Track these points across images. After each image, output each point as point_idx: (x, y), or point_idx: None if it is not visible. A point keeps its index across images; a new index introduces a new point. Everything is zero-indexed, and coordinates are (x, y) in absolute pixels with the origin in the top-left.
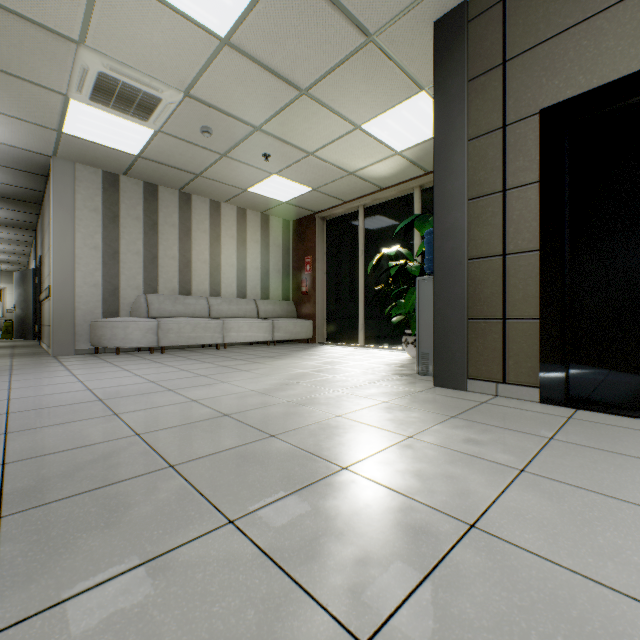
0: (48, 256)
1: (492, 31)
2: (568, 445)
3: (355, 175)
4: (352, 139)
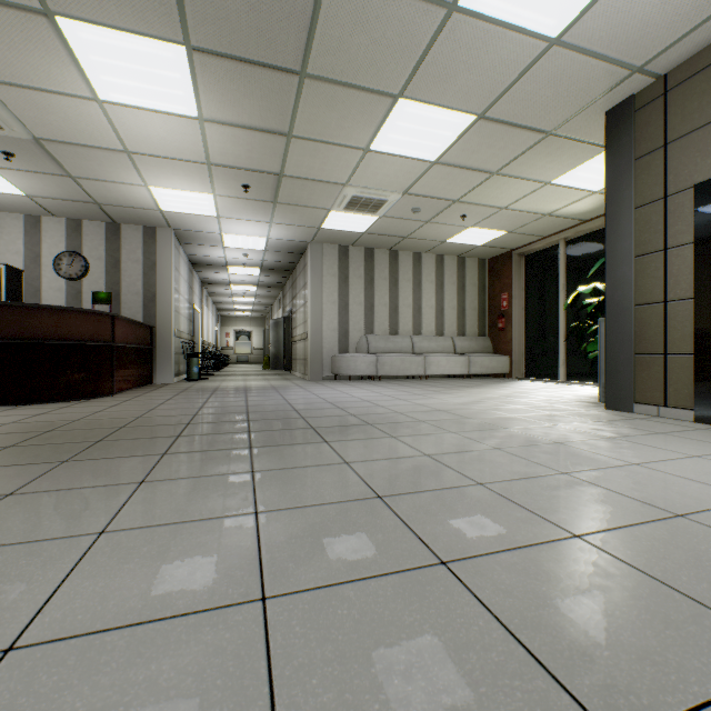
0: (302, 310)
1: (655, 119)
2: (667, 436)
3: (551, 215)
4: (543, 192)
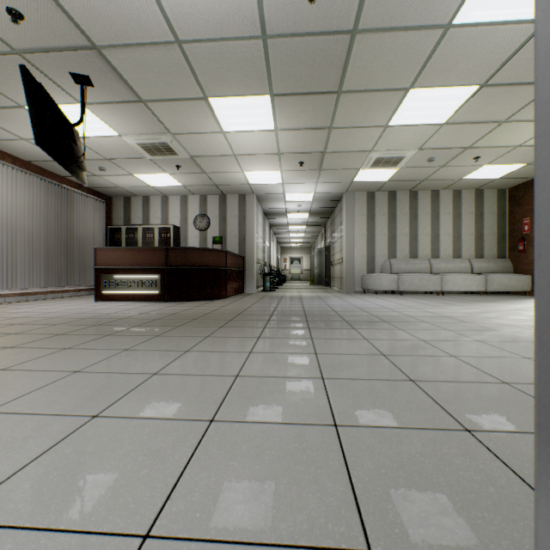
0: (339, 241)
1: None
2: None
3: None
4: None
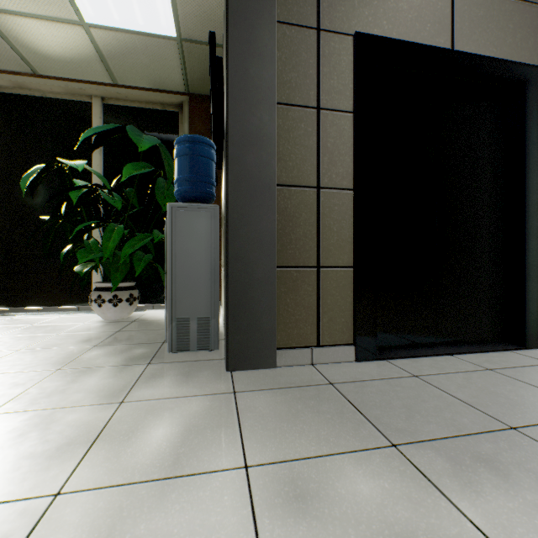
0: None
1: None
2: None
3: None
4: None
